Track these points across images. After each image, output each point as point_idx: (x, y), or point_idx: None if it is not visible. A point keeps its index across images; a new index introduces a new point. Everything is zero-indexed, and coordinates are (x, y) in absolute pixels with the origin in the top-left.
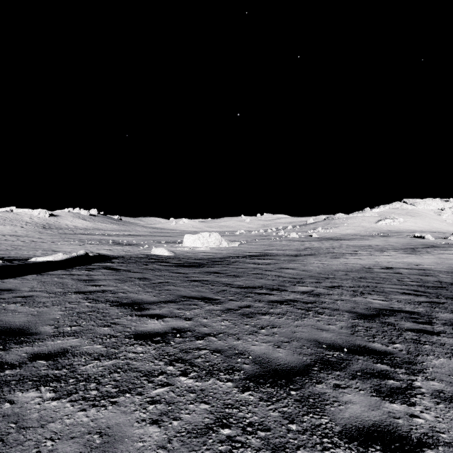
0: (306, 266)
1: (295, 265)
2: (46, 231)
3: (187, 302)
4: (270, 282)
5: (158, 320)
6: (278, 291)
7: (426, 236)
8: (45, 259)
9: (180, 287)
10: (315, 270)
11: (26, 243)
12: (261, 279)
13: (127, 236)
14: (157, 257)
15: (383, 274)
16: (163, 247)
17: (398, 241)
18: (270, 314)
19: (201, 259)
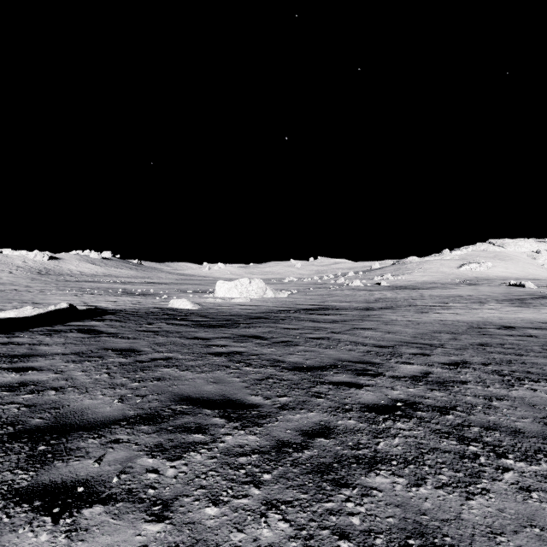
0: (388, 325)
1: (372, 324)
2: (41, 277)
3: (184, 420)
4: (347, 356)
5: (53, 528)
6: (369, 378)
7: (526, 284)
8: (3, 315)
9: (185, 371)
10: (405, 332)
11: (4, 293)
12: (330, 348)
13: (145, 283)
14: (174, 312)
15: (511, 339)
16: (188, 298)
17: (492, 290)
18: (386, 464)
19: (236, 314)
